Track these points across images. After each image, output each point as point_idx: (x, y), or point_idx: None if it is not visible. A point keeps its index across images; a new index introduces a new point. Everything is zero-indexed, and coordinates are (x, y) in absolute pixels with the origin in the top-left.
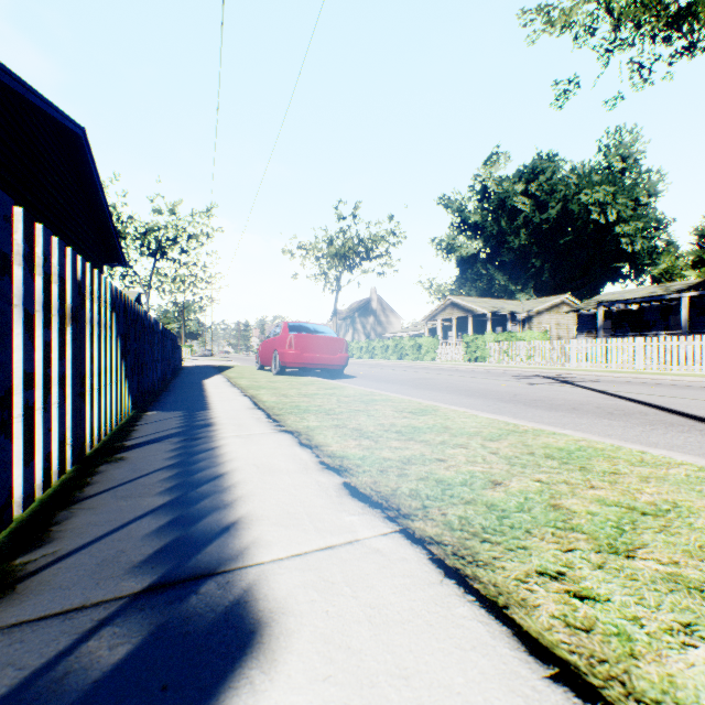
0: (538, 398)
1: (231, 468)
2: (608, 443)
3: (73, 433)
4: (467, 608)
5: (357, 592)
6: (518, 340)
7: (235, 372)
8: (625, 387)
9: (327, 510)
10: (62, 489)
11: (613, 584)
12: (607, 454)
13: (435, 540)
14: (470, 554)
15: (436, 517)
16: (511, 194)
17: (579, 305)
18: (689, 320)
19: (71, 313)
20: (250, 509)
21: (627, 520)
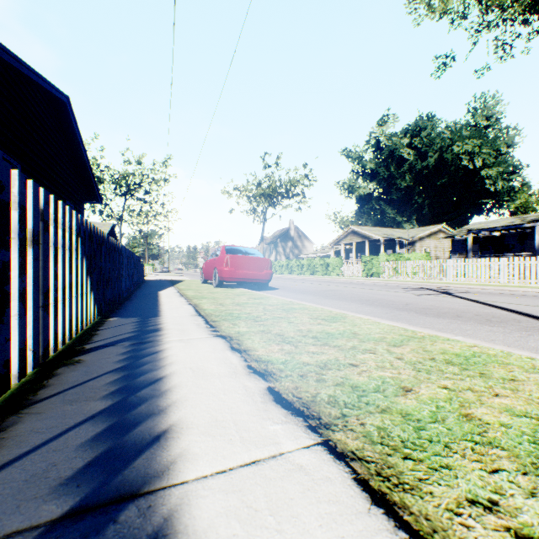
0: (426, 306)
1: (170, 372)
2: (498, 349)
3: (34, 340)
4: None
5: (281, 523)
6: (405, 260)
7: (184, 285)
8: (495, 297)
9: (253, 418)
10: (18, 392)
11: None
12: (500, 360)
13: (357, 455)
14: (395, 475)
15: (356, 427)
16: (399, 146)
17: (453, 232)
18: None
19: (32, 236)
20: (182, 416)
21: None
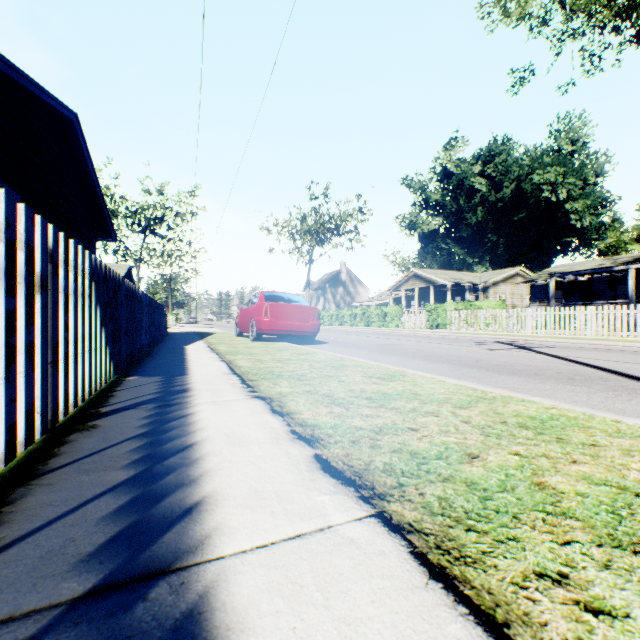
0: (499, 363)
1: (202, 438)
2: (579, 411)
3: (43, 402)
4: (460, 626)
5: (329, 599)
6: (476, 309)
7: (215, 338)
8: (580, 352)
9: (297, 488)
10: (25, 461)
11: (627, 592)
12: (581, 423)
13: (415, 528)
14: (456, 547)
15: (414, 497)
16: (469, 175)
17: (532, 276)
18: (635, 289)
19: (40, 281)
20: (216, 486)
21: (621, 503)
